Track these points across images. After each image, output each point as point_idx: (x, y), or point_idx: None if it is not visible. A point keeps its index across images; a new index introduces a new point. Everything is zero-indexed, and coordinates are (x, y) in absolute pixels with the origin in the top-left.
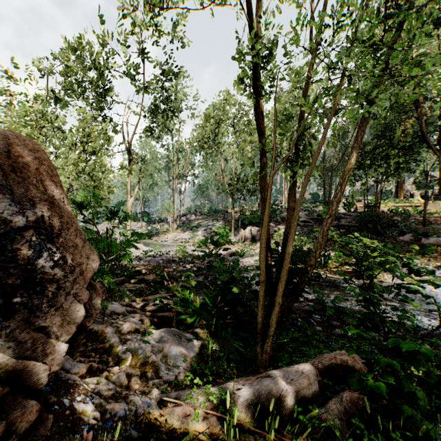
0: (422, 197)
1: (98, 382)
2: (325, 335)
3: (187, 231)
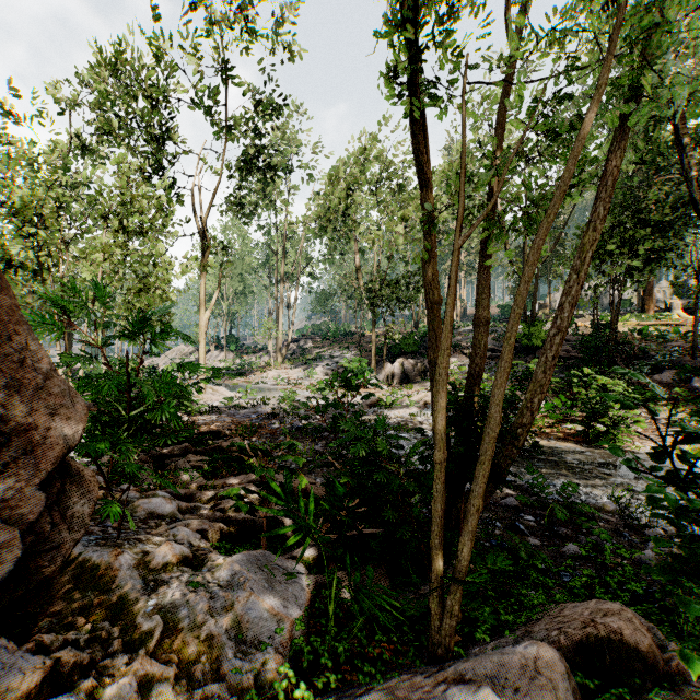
0: (683, 310)
1: None
2: (548, 555)
3: (299, 367)
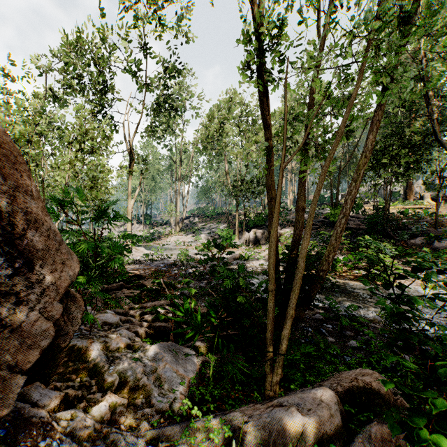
0: (431, 199)
1: (72, 417)
2: (339, 347)
3: (190, 234)
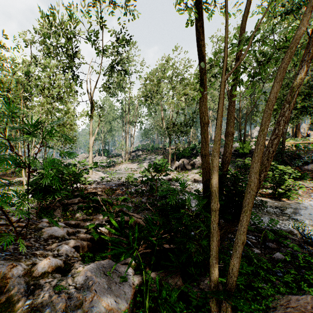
0: None
1: None
2: (266, 259)
3: (136, 163)
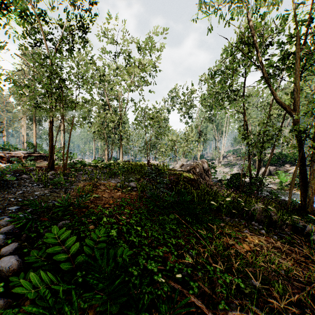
0: None
1: None
2: None
3: (227, 167)
